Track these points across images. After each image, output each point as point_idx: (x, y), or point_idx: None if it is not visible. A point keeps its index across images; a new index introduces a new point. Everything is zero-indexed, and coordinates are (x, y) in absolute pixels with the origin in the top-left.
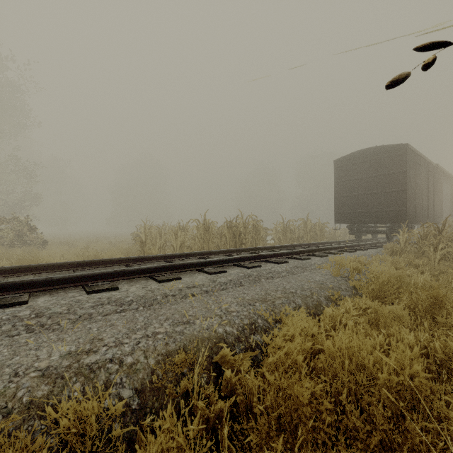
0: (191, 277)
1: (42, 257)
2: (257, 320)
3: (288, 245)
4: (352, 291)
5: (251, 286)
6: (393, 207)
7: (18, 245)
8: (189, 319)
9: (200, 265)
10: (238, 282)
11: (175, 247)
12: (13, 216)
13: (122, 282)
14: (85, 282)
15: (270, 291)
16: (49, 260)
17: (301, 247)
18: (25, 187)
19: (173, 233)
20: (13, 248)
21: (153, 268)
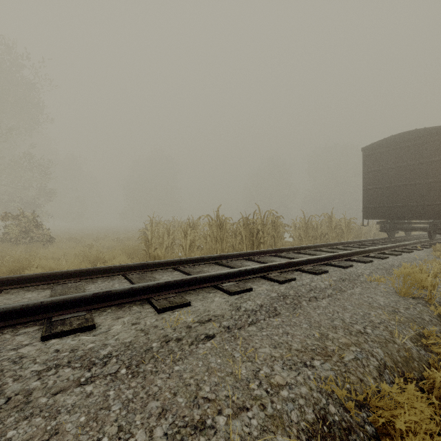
0: (204, 299)
1: (42, 256)
2: (327, 407)
3: (315, 245)
4: (440, 323)
5: (291, 315)
6: (438, 199)
7: (25, 242)
8: (204, 413)
9: (216, 279)
10: (272, 308)
11: (184, 247)
12: (28, 211)
13: (107, 308)
14: (48, 314)
15: (325, 330)
16: (41, 262)
17: (329, 247)
18: (40, 183)
19: (182, 231)
20: (18, 245)
21: (152, 287)
